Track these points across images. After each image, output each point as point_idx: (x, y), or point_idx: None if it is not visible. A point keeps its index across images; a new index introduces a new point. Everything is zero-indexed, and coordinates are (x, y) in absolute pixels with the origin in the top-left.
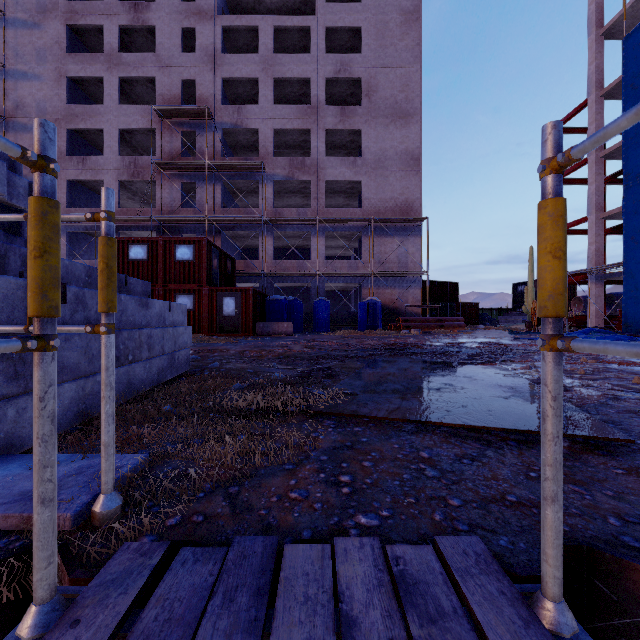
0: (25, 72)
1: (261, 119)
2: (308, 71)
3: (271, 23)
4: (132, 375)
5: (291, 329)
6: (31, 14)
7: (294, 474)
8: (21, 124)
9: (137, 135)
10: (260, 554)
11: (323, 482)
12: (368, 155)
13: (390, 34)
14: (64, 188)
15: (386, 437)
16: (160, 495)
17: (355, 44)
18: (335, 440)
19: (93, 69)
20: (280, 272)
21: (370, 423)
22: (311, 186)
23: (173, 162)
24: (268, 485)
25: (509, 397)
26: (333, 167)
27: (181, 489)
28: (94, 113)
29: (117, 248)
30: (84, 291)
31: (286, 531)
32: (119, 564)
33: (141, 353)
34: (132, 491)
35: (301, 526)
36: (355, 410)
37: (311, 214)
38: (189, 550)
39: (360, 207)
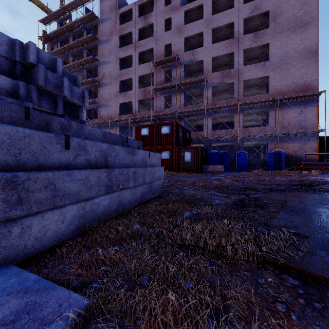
0: (105, 61)
1: (204, 54)
2: (232, 18)
3: None
4: (122, 197)
5: (222, 169)
6: (107, 36)
7: None
8: (104, 83)
9: (146, 77)
10: None
11: None
12: (274, 58)
13: None
14: (118, 107)
15: None
16: None
17: None
18: None
19: (128, 52)
20: (215, 137)
21: None
22: (234, 85)
23: (161, 86)
24: None
25: None
26: (249, 71)
27: None
28: (129, 72)
29: (136, 130)
30: (85, 141)
31: None
32: None
33: (128, 183)
34: None
35: None
36: (324, 268)
37: (234, 102)
38: None
39: (267, 93)
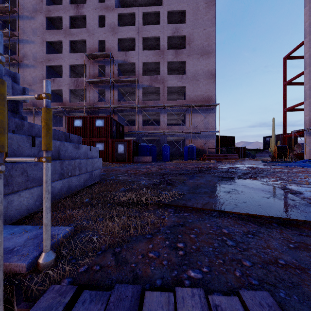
0: (27, 40)
1: (136, 57)
2: (159, 33)
3: (141, 11)
4: (70, 183)
5: (151, 160)
6: (30, 13)
7: (151, 241)
8: (26, 64)
9: (78, 67)
10: (130, 298)
11: (168, 247)
12: (189, 73)
13: (200, 13)
14: None
15: (202, 219)
16: (77, 252)
17: (182, 19)
18: (174, 220)
19: (58, 37)
20: (145, 132)
21: (193, 211)
22: (160, 89)
23: (94, 80)
24: (137, 247)
25: (269, 197)
26: (171, 80)
27: (89, 248)
28: (58, 58)
29: (68, 121)
30: None
31: (146, 279)
32: (46, 301)
33: (75, 172)
34: (62, 249)
35: (155, 276)
36: (184, 203)
37: (160, 103)
38: (88, 292)
39: (185, 99)
